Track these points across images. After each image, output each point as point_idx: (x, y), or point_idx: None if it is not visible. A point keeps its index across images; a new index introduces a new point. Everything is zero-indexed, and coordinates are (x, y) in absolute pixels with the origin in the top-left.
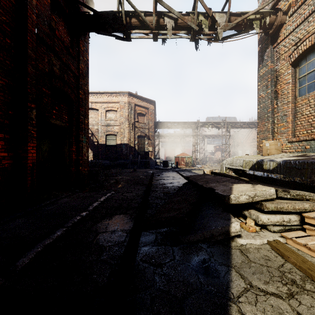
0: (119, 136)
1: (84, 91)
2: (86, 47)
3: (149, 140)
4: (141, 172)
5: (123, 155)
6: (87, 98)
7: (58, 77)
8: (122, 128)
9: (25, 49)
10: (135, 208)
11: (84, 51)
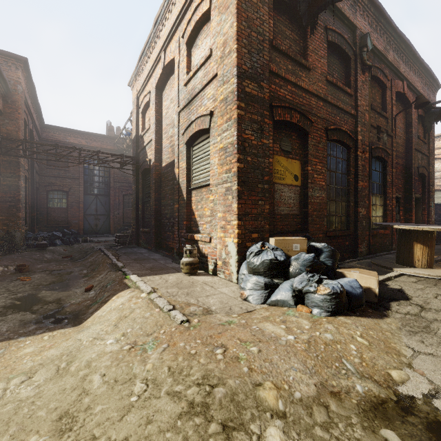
0: None
1: (432, 165)
2: (433, 127)
3: None
4: None
5: None
6: (433, 170)
7: (421, 166)
8: None
9: (411, 161)
10: None
11: (432, 132)
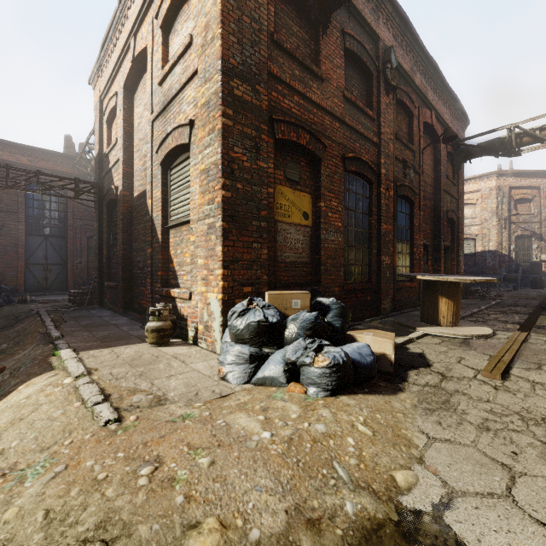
0: (479, 240)
1: (461, 210)
2: (462, 167)
3: (541, 242)
4: (528, 291)
5: (487, 268)
6: (463, 215)
7: (450, 210)
8: (486, 228)
9: (439, 204)
10: (533, 306)
11: (461, 172)
